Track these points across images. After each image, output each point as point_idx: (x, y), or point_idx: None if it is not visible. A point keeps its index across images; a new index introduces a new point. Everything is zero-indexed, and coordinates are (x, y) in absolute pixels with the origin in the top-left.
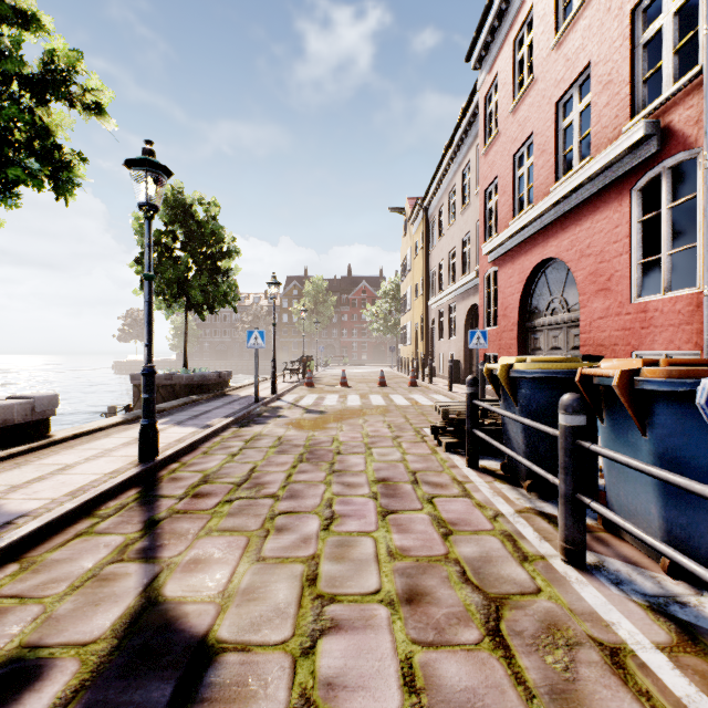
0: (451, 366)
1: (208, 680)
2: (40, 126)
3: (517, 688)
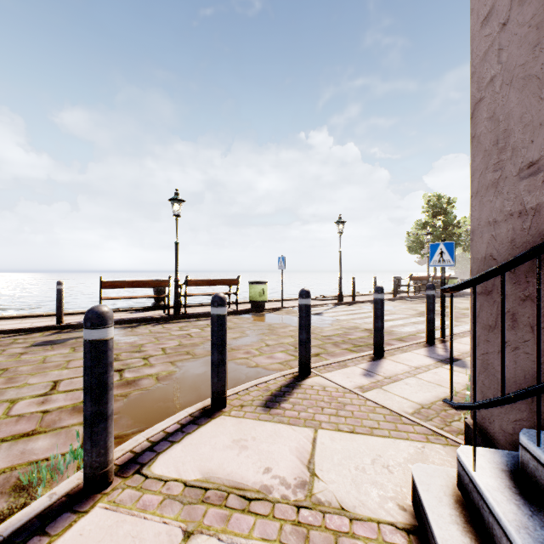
0: None
1: None
2: (456, 230)
3: None
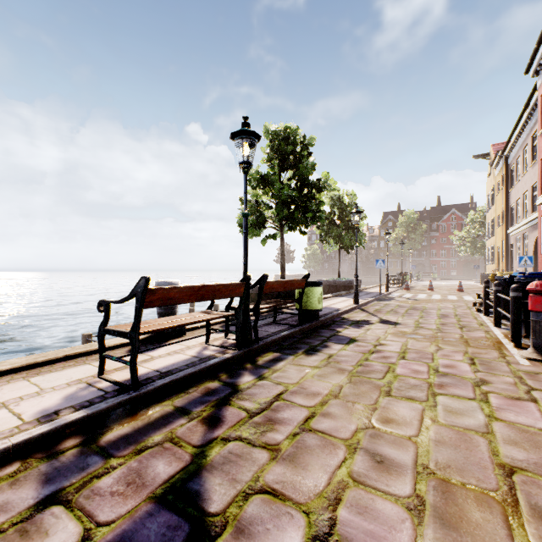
0: None
1: (399, 324)
2: (315, 198)
3: (460, 330)
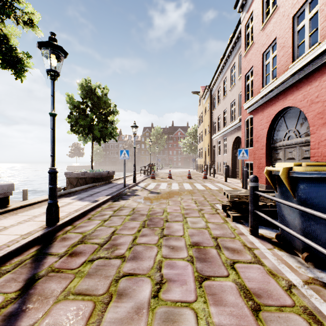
0: (226, 169)
1: None
2: (2, 36)
3: None
